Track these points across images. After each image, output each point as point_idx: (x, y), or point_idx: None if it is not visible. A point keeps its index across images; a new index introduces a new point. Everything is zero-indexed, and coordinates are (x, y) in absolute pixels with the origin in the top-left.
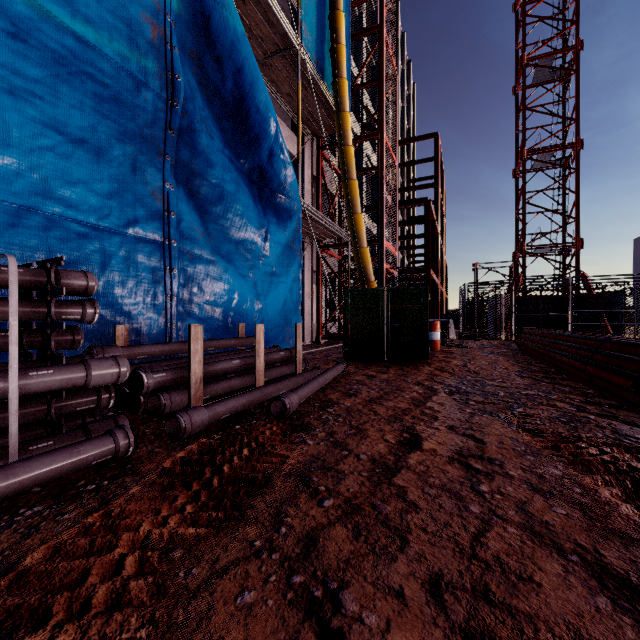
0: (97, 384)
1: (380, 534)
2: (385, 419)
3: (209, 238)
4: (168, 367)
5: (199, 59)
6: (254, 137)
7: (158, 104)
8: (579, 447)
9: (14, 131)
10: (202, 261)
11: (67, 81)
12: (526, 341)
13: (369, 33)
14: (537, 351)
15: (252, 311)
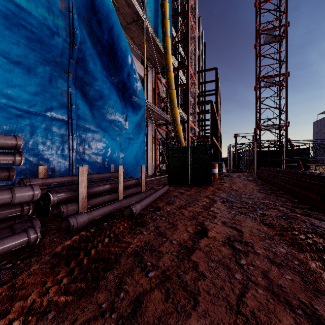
0: (19, 201)
1: (181, 296)
2: (188, 218)
3: (94, 119)
4: (67, 189)
5: (89, 22)
6: (119, 65)
7: (65, 44)
8: (294, 234)
9: None
10: (90, 131)
11: (9, 28)
12: (261, 173)
13: (181, 14)
14: (267, 179)
15: (118, 158)
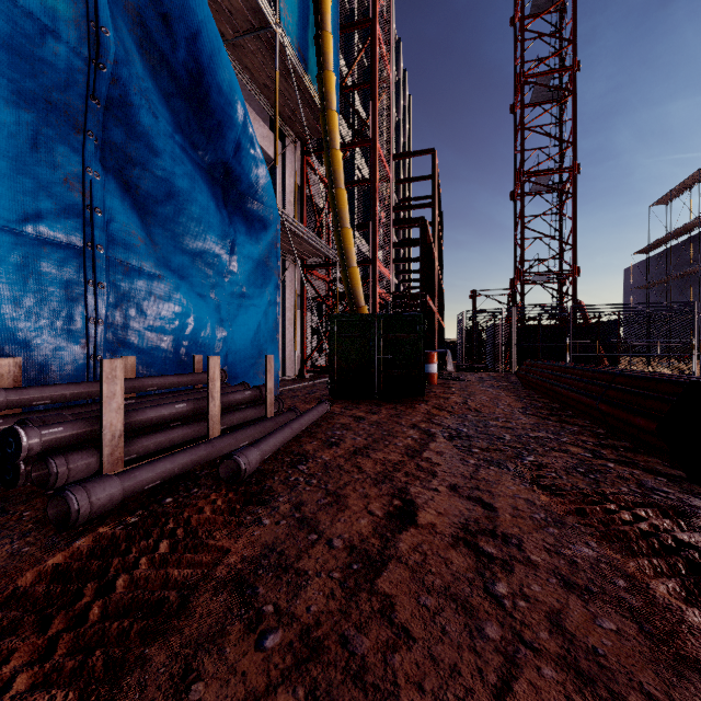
0: None
1: None
2: (372, 478)
3: (153, 246)
4: (75, 417)
5: (139, 15)
6: (216, 124)
7: (75, 62)
8: (608, 510)
9: None
10: (142, 275)
11: None
12: (528, 374)
13: (360, 27)
14: (541, 385)
15: (213, 340)
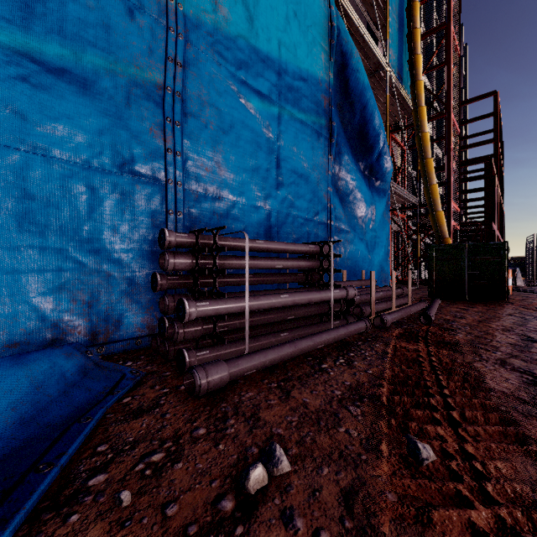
0: (348, 298)
1: None
2: (500, 330)
3: (346, 217)
4: None
5: (340, 107)
6: (369, 146)
7: (326, 143)
8: None
9: (284, 178)
10: (344, 232)
11: (297, 146)
12: None
13: (436, 31)
14: None
15: (367, 262)
